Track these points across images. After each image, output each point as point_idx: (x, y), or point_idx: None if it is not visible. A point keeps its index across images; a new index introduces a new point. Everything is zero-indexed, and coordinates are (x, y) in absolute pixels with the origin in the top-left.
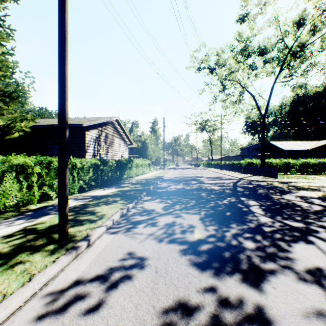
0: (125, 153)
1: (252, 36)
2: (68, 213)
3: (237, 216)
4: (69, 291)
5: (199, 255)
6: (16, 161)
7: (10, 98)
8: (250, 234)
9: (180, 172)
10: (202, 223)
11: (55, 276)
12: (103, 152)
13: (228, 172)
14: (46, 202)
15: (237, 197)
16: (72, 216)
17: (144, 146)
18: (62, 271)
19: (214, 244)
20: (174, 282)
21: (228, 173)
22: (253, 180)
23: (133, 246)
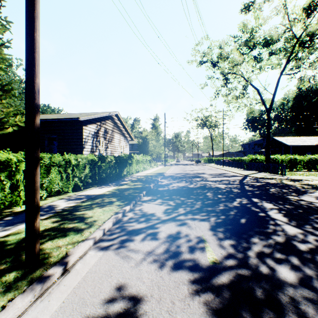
0: (125, 148)
1: (258, 26)
2: (38, 226)
3: (256, 224)
4: None
5: (219, 296)
6: None
7: (3, 90)
8: (282, 254)
9: (181, 168)
10: (214, 235)
11: None
12: (102, 148)
13: (231, 168)
14: None
15: (248, 198)
16: (56, 223)
17: (145, 142)
18: None
19: (236, 273)
20: None
21: (231, 169)
22: (260, 177)
23: (125, 274)
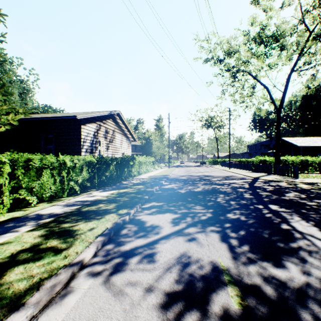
0: (128, 150)
1: (268, 19)
2: None
3: (282, 241)
4: None
5: None
6: None
7: None
8: None
9: (185, 170)
10: (233, 257)
11: None
12: (103, 149)
13: (237, 170)
14: (23, 210)
15: (264, 204)
16: (38, 239)
17: (148, 143)
18: None
19: None
20: None
21: (238, 171)
22: (271, 180)
23: None
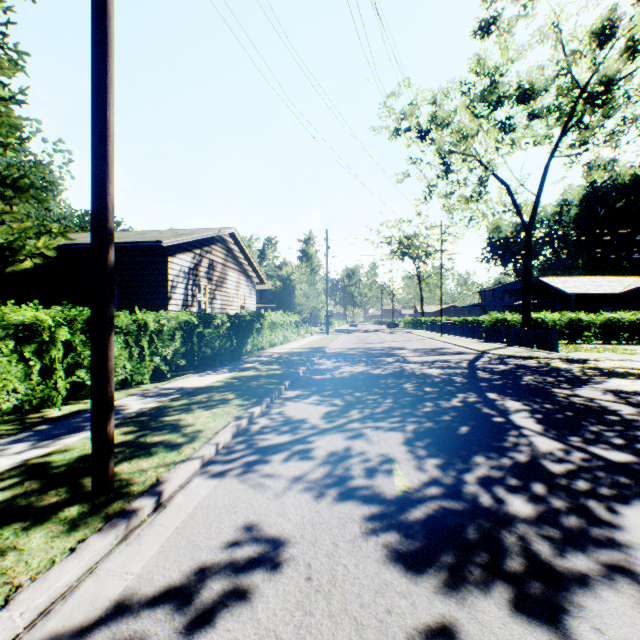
0: (249, 300)
1: (506, 63)
2: (112, 433)
3: (485, 435)
4: (97, 633)
5: (409, 535)
6: (16, 318)
7: (16, 188)
8: (519, 479)
9: (358, 338)
10: (410, 452)
11: (72, 588)
12: (205, 299)
13: (455, 339)
14: (83, 403)
15: (479, 392)
16: (131, 435)
17: (287, 288)
18: (89, 574)
19: (439, 506)
20: (351, 610)
21: (456, 341)
22: (508, 355)
23: (258, 509)
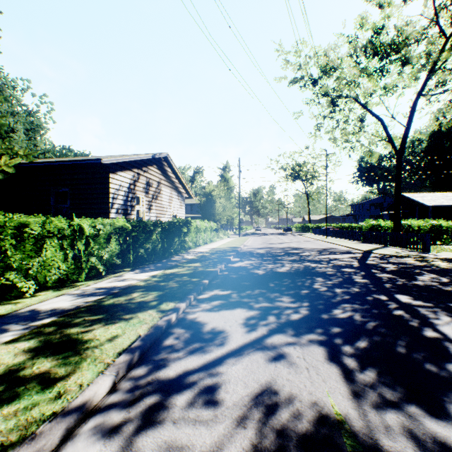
0: (180, 210)
1: (384, 19)
2: None
3: (433, 361)
4: None
5: None
6: None
7: None
8: None
9: (263, 240)
10: (353, 393)
11: None
12: (142, 209)
13: (339, 240)
14: (13, 303)
15: (387, 294)
16: (20, 357)
17: (209, 201)
18: None
19: None
20: None
21: (340, 242)
22: (390, 254)
23: None
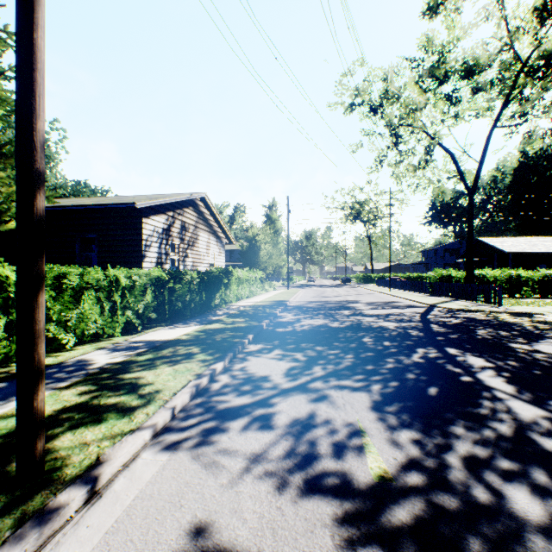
0: (219, 258)
1: (453, 41)
2: (41, 408)
3: (457, 398)
4: None
5: None
6: None
7: (1, 154)
8: (512, 460)
9: (316, 292)
10: (379, 419)
11: None
12: (177, 257)
13: (404, 293)
14: (53, 357)
15: (438, 347)
16: (86, 396)
17: (253, 247)
18: None
19: (427, 501)
20: None
21: (404, 295)
22: (456, 308)
23: (208, 503)
